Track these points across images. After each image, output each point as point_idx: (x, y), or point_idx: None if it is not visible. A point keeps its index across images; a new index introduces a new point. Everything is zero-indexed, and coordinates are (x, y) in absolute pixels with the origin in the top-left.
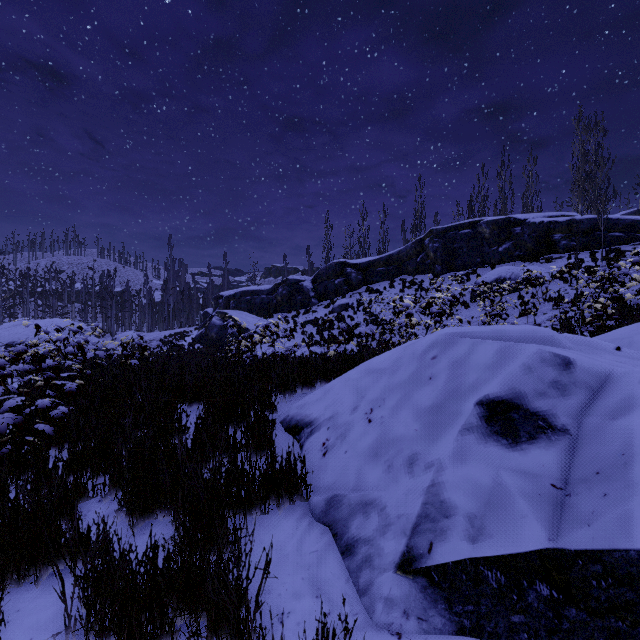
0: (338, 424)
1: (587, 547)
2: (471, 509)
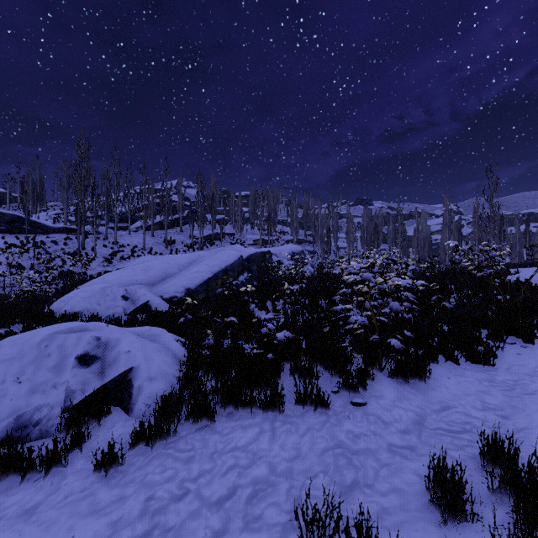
0: (91, 309)
1: (139, 305)
2: (128, 308)
